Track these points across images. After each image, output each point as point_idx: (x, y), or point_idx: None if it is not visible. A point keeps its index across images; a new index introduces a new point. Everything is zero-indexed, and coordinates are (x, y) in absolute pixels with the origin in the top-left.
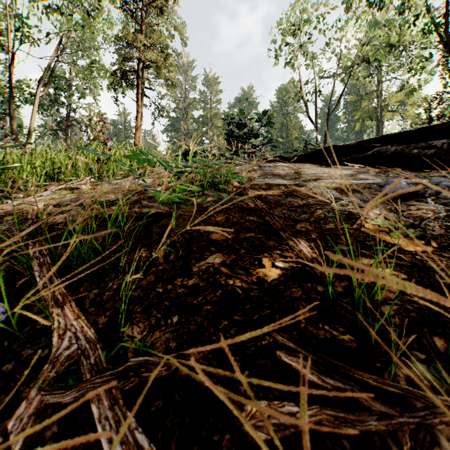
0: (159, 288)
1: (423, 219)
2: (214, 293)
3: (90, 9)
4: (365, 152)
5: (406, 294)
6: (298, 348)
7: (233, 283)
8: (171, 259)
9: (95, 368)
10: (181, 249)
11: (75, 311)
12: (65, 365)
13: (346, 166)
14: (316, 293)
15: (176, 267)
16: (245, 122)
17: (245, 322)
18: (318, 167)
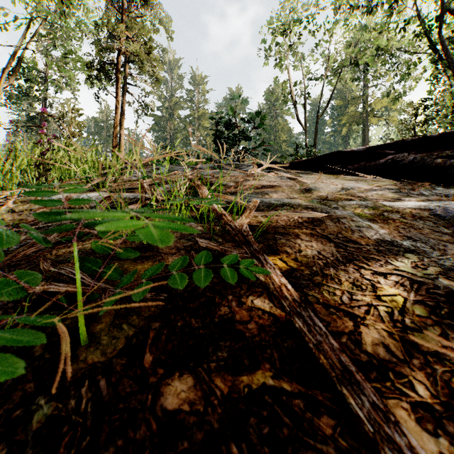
0: None
1: None
2: None
3: None
4: (376, 160)
5: None
6: None
7: None
8: None
9: None
10: None
11: None
12: None
13: (355, 176)
14: None
15: None
16: (234, 122)
17: None
18: (324, 178)
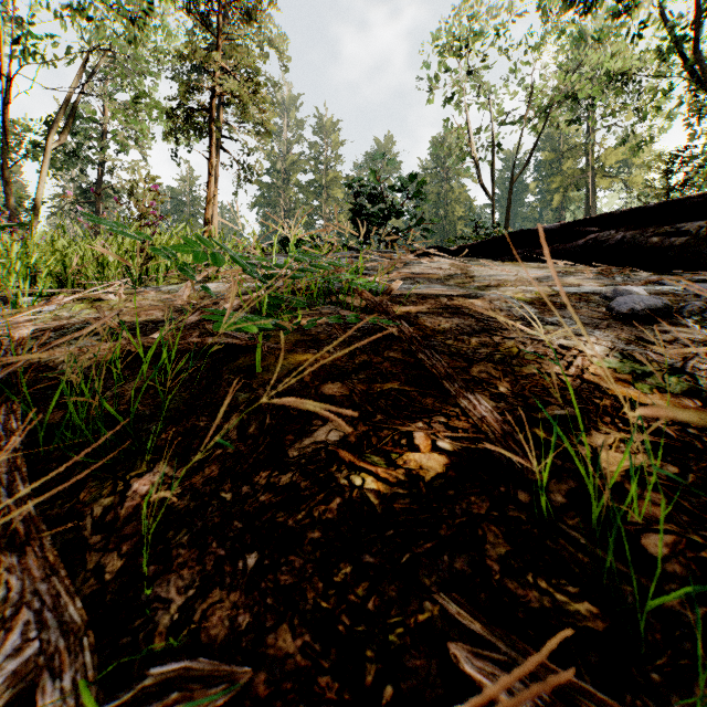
0: (227, 492)
1: (687, 356)
2: (326, 504)
3: (134, 10)
4: (574, 241)
5: (682, 508)
6: (491, 636)
7: (361, 482)
8: (252, 433)
9: (70, 699)
10: (270, 413)
11: (49, 557)
12: (3, 698)
13: (544, 263)
14: (517, 507)
15: (258, 449)
16: (381, 192)
17: (384, 569)
18: (499, 265)
